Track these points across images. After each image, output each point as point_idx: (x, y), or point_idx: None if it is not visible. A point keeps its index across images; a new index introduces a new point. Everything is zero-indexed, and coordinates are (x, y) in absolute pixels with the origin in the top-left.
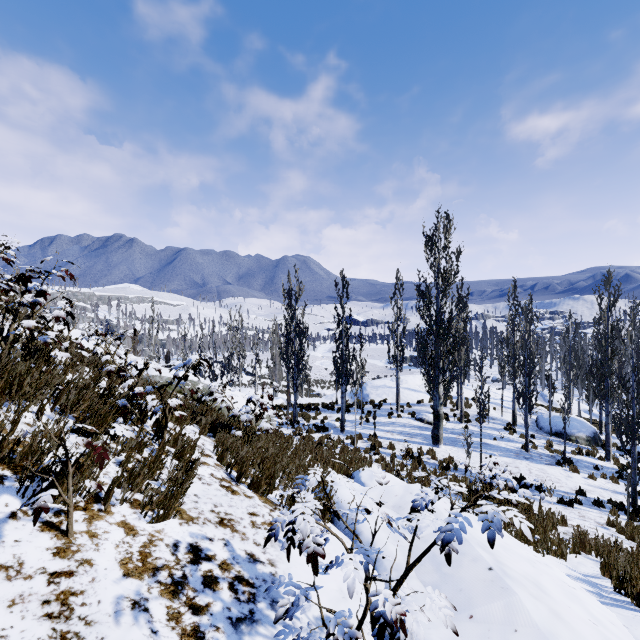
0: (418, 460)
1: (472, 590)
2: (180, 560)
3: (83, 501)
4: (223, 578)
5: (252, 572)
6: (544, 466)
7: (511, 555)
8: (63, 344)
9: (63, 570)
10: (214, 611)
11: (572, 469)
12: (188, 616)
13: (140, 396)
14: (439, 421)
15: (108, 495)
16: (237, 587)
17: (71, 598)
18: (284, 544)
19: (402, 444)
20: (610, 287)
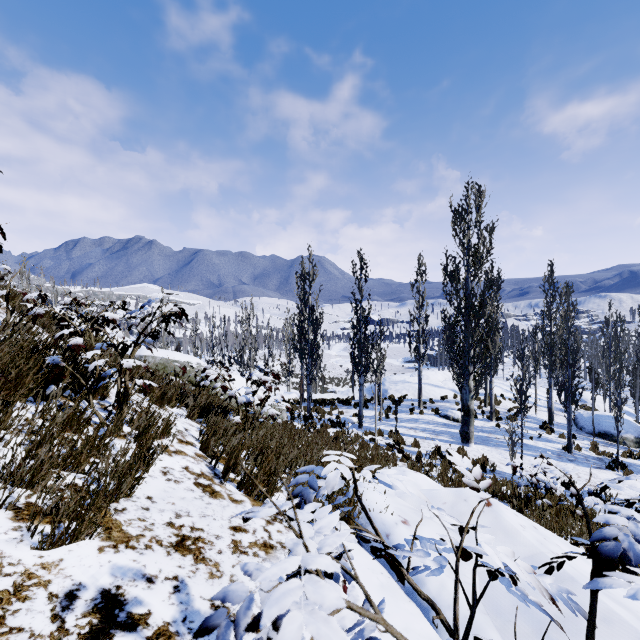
0: (448, 460)
1: None
2: (65, 632)
3: None
4: None
5: None
6: (593, 470)
7: None
8: None
9: None
10: None
11: (627, 474)
12: None
13: (76, 349)
14: (469, 417)
15: None
16: None
17: None
18: None
19: (427, 442)
20: None
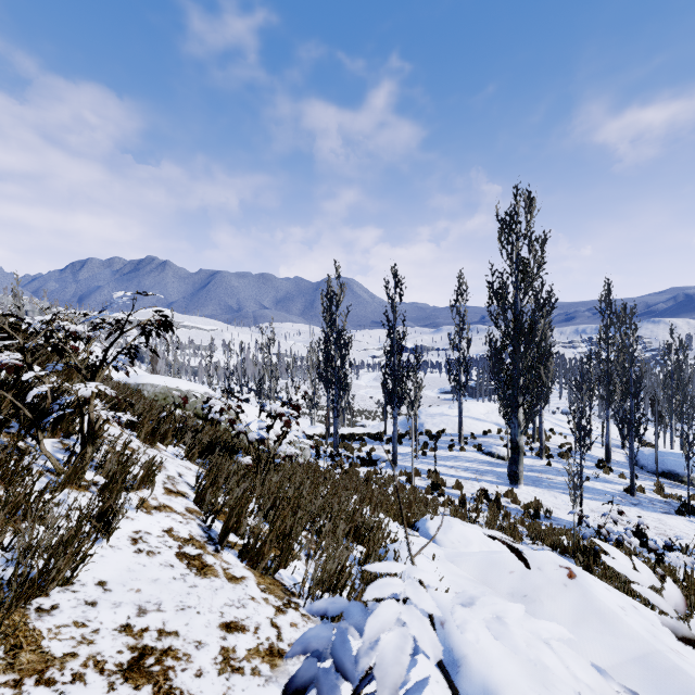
0: (497, 504)
1: None
2: None
3: None
4: None
5: None
6: (661, 515)
7: None
8: None
9: None
10: None
11: None
12: None
13: (7, 368)
14: (518, 455)
15: None
16: None
17: None
18: None
19: (471, 483)
20: None
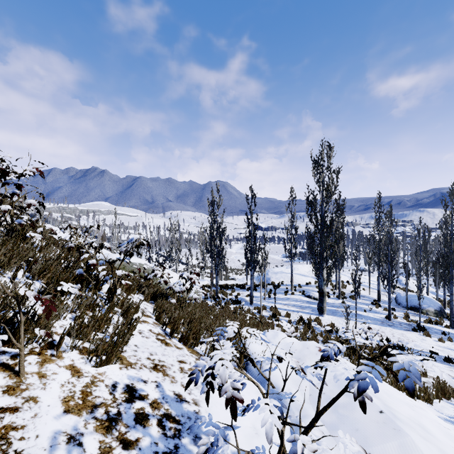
0: (308, 325)
1: (367, 430)
2: (116, 399)
3: (39, 347)
4: (153, 415)
5: (178, 410)
6: (403, 331)
7: (394, 400)
8: (38, 229)
9: (9, 406)
10: (142, 446)
11: (425, 334)
12: (118, 450)
13: (93, 266)
14: (323, 297)
15: (60, 343)
16: (165, 423)
17: (11, 432)
18: (203, 388)
19: (295, 314)
20: (453, 197)
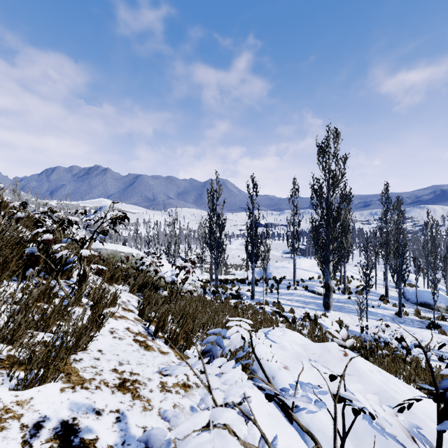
0: (315, 322)
1: None
2: None
3: None
4: None
5: None
6: (417, 329)
7: None
8: None
9: None
10: None
11: (441, 332)
12: None
13: (47, 242)
14: (329, 292)
15: None
16: None
17: None
18: None
19: (300, 309)
20: None
